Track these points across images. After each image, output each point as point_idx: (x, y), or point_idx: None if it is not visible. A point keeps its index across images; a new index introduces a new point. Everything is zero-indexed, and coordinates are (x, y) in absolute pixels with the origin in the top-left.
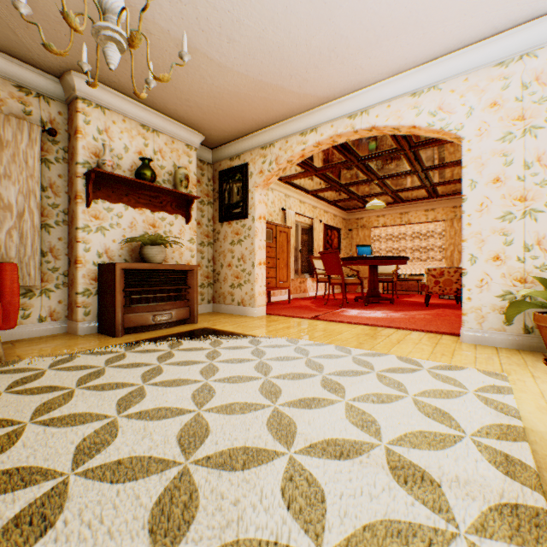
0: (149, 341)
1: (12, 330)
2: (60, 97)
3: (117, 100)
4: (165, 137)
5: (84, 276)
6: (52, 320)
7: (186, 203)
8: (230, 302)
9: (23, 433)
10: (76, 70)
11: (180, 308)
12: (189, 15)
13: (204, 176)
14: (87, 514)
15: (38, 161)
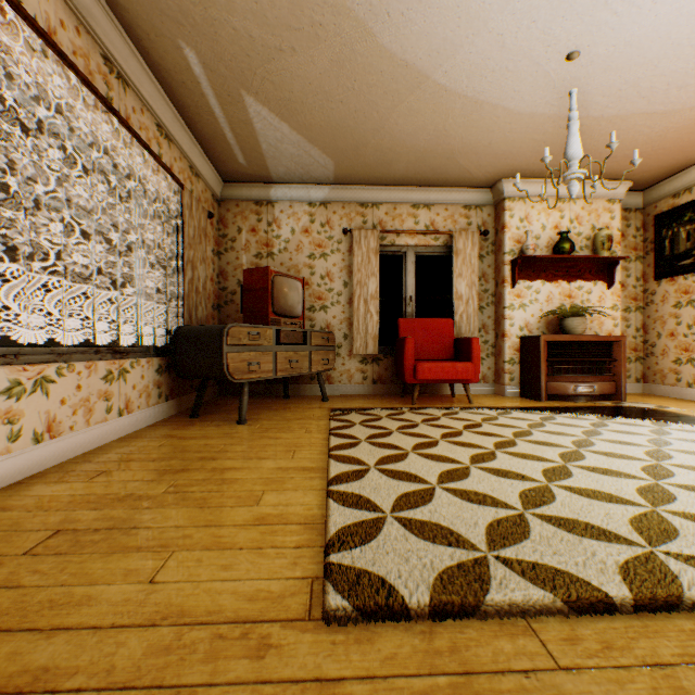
0: (574, 408)
1: (460, 386)
2: (488, 202)
3: (535, 186)
4: (581, 201)
5: (508, 347)
6: (483, 382)
7: (606, 266)
8: (671, 382)
9: (530, 433)
10: (504, 178)
11: (602, 382)
12: (626, 95)
13: (629, 227)
14: (599, 461)
15: (476, 259)
